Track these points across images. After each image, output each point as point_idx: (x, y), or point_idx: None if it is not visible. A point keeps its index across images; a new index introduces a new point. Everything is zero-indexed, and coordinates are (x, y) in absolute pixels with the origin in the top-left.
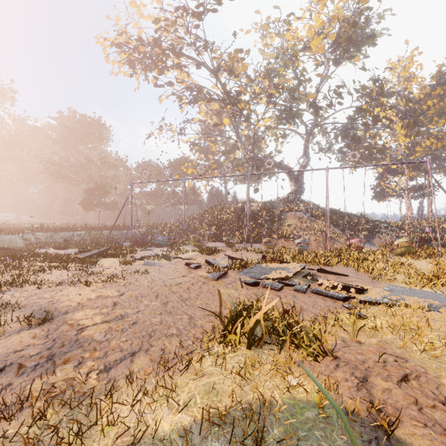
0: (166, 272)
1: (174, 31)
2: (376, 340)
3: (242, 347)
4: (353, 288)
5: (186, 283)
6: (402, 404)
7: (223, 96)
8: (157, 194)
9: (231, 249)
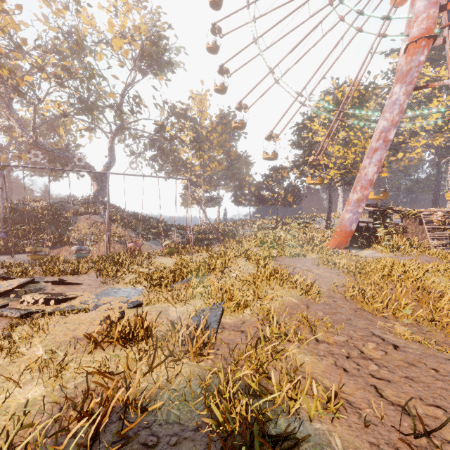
0: None
1: None
2: None
3: None
4: (54, 299)
5: None
6: None
7: None
8: None
9: None
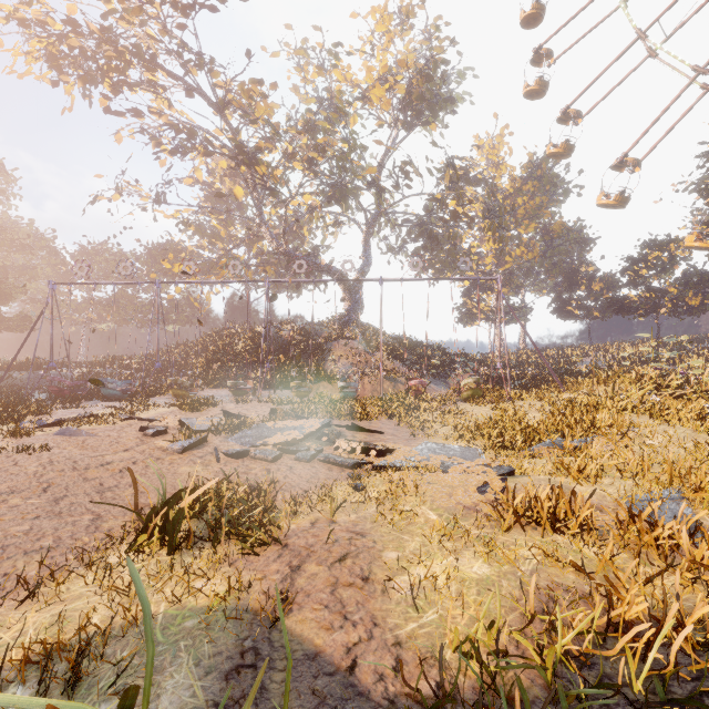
0: (96, 445)
1: (141, 24)
2: (356, 516)
3: (165, 551)
4: (374, 449)
5: (122, 463)
6: (318, 588)
7: (234, 149)
8: (120, 303)
9: (241, 399)
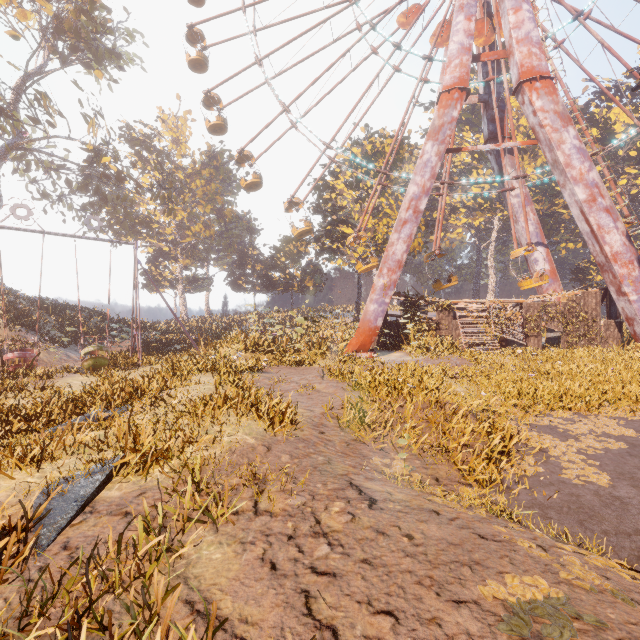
0: None
1: None
2: None
3: None
4: None
5: None
6: None
7: None
8: None
9: None
